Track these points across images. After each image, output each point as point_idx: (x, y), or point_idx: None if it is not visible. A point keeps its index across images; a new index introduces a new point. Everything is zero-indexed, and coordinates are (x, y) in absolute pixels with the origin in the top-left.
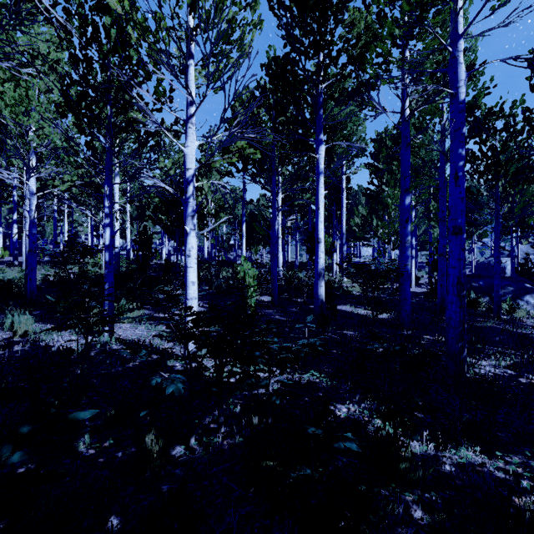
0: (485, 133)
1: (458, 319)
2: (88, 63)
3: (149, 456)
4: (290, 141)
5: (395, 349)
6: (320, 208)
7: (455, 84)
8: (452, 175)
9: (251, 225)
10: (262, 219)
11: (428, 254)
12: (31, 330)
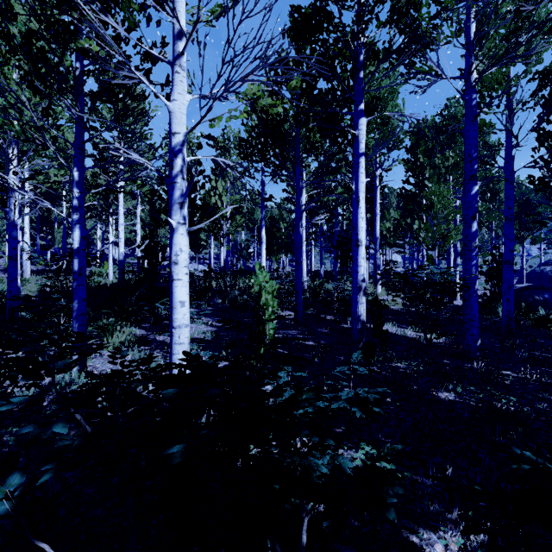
0: None
1: None
2: None
3: None
4: (318, 123)
5: None
6: (361, 200)
7: None
8: None
9: (271, 231)
10: (283, 224)
11: None
12: None
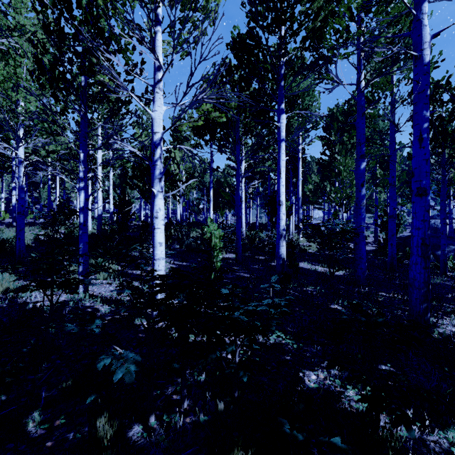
0: (432, 104)
1: (423, 280)
2: (61, 33)
3: (101, 443)
4: (253, 113)
5: (377, 321)
6: (282, 172)
7: (419, 47)
8: (416, 137)
9: (218, 191)
10: (227, 186)
11: (373, 216)
12: (12, 287)
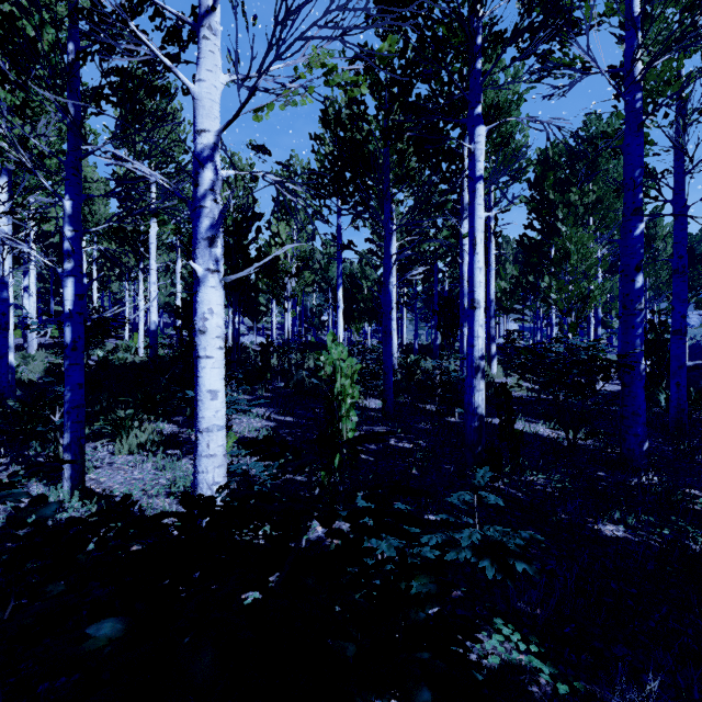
0: None
1: None
2: None
3: None
4: (415, 140)
5: None
6: (478, 243)
7: None
8: None
9: (351, 292)
10: (366, 283)
11: (611, 332)
12: None
